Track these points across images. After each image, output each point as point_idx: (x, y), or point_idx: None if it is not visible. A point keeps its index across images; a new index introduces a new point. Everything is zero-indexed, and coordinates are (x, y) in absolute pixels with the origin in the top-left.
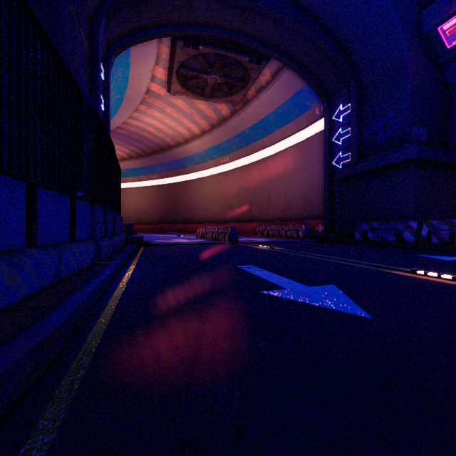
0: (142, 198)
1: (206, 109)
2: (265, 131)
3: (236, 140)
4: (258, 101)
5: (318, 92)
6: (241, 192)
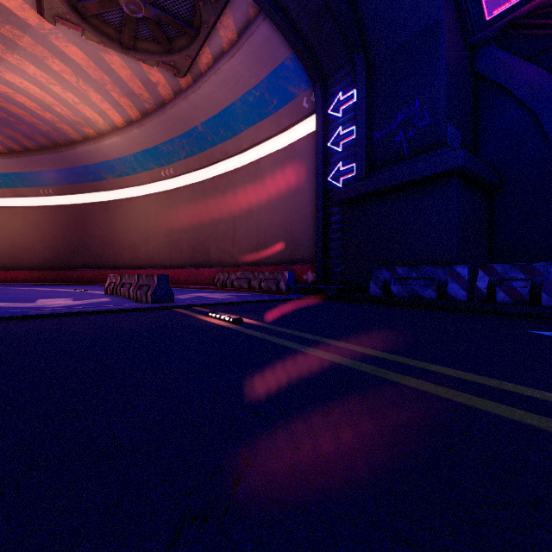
0: (21, 226)
1: (129, 78)
2: (228, 130)
3: (184, 142)
4: (216, 76)
5: (309, 68)
6: (193, 221)
